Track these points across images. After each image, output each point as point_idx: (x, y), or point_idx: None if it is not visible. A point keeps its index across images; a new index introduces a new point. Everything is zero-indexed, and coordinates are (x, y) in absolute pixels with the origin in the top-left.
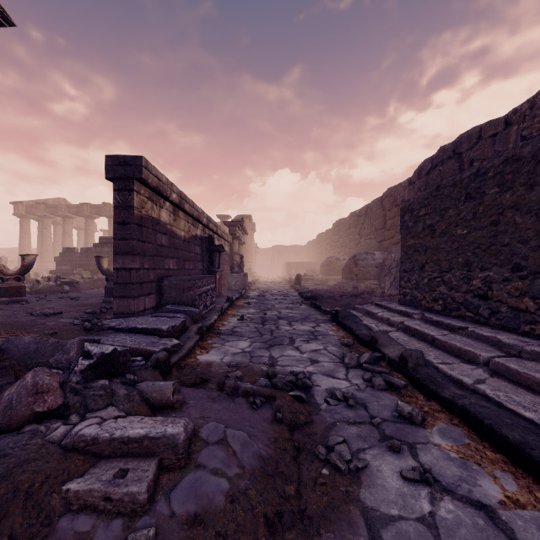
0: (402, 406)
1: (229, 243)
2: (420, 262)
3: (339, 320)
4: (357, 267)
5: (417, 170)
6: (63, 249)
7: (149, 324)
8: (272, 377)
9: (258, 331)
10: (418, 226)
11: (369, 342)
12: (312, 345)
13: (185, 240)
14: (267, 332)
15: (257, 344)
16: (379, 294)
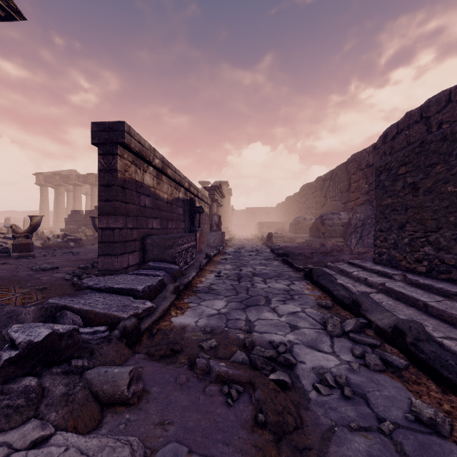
0: (418, 406)
1: (208, 205)
2: (399, 222)
3: (313, 278)
4: (324, 226)
5: (382, 135)
6: (71, 211)
7: (126, 283)
8: (249, 348)
9: (234, 288)
10: (397, 185)
11: (351, 306)
12: (289, 306)
13: (168, 202)
14: (242, 289)
15: (233, 304)
16: (348, 251)
